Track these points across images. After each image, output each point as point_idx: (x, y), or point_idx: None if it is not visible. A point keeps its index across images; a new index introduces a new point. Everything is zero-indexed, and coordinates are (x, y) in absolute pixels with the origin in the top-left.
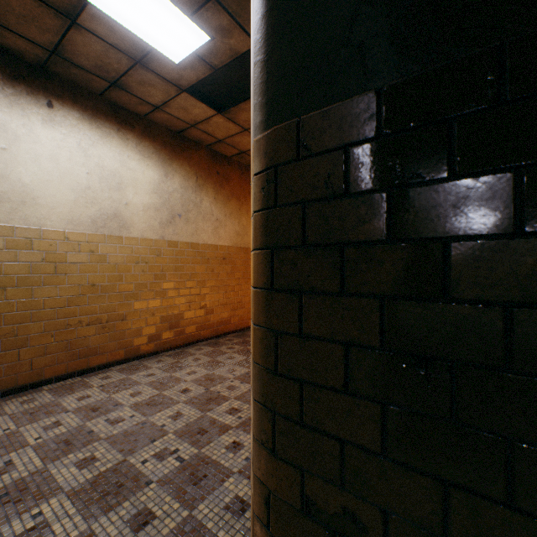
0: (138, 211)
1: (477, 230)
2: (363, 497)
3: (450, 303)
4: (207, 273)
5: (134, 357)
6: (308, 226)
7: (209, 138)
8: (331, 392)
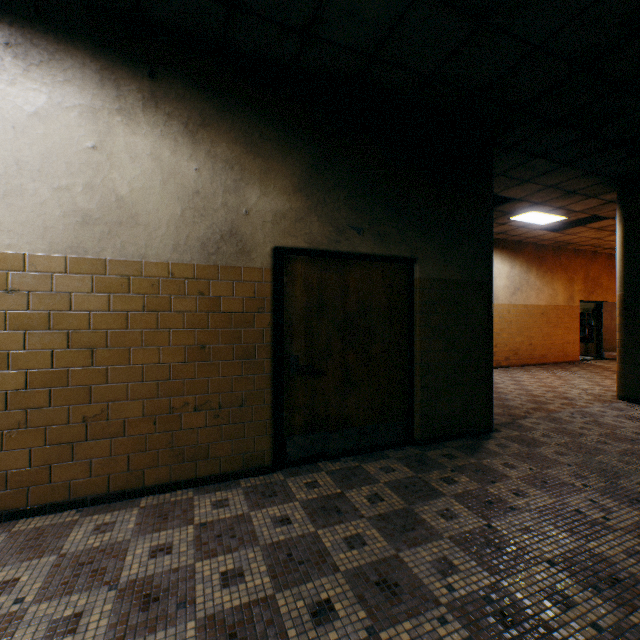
0: (500, 290)
1: None
2: None
3: None
4: (532, 323)
5: (498, 367)
6: (635, 312)
7: (536, 240)
8: None
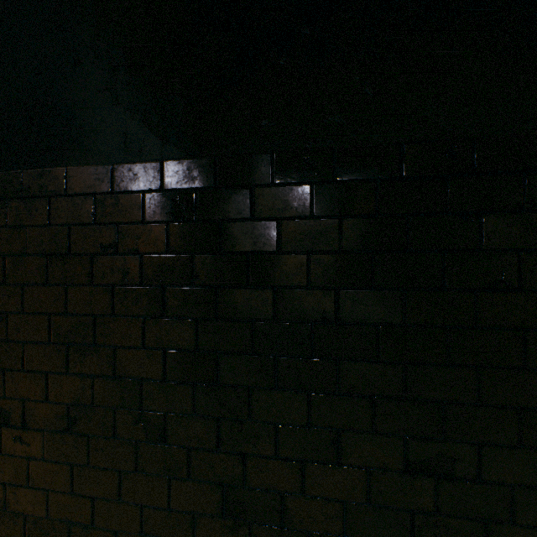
0: None
1: (16, 252)
2: None
3: (7, 285)
4: None
5: None
6: None
7: None
8: None
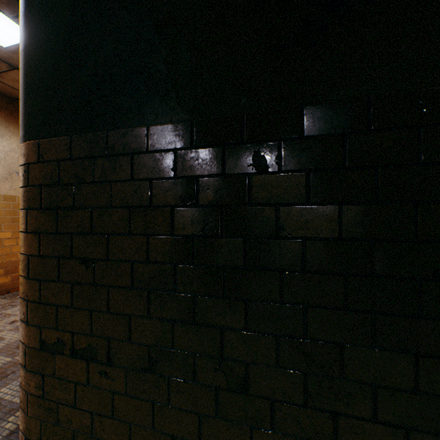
0: None
1: (101, 205)
2: (66, 329)
3: (94, 235)
4: None
5: None
6: (44, 198)
7: None
8: (53, 282)
